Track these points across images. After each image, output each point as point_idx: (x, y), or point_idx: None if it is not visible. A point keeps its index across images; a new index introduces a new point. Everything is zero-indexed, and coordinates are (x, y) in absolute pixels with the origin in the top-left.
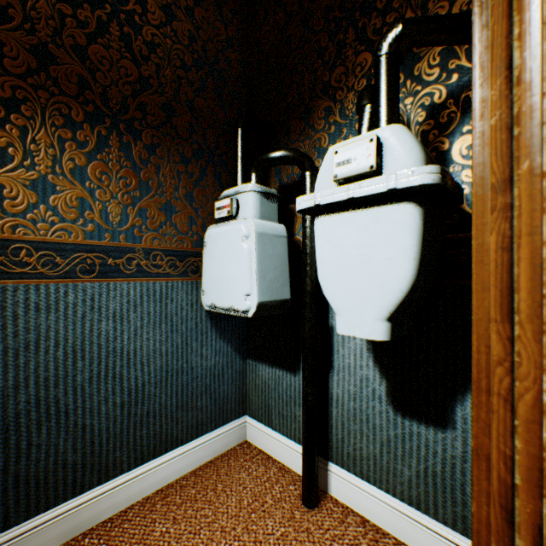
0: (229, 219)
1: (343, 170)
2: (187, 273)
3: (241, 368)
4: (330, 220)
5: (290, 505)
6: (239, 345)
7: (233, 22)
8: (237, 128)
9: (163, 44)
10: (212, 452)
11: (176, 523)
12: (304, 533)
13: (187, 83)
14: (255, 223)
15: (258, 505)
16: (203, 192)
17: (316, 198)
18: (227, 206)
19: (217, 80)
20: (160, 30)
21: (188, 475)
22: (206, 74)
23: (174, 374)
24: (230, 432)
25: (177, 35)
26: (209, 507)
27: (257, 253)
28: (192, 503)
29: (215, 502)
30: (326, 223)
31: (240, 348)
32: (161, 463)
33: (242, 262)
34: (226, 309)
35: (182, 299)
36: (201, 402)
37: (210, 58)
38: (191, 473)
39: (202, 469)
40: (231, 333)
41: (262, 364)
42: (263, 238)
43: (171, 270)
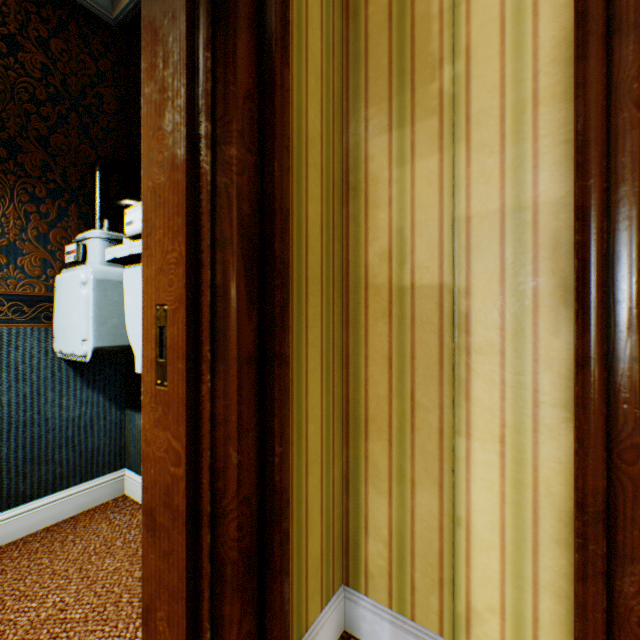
0: (81, 264)
1: (130, 229)
2: (40, 319)
3: (120, 419)
4: (131, 272)
5: (139, 544)
6: (116, 395)
7: (107, 56)
8: (94, 171)
9: (4, 77)
10: (75, 508)
11: (3, 574)
12: (139, 565)
13: (40, 118)
14: (95, 270)
15: (105, 548)
16: (63, 234)
17: (115, 252)
18: (74, 252)
19: (83, 116)
20: (1, 61)
21: (40, 532)
22: (67, 109)
23: (21, 425)
24: (103, 486)
25: (26, 67)
26: (49, 556)
27: (95, 300)
28: (31, 555)
29: (58, 551)
30: (129, 275)
31: (117, 398)
32: (1, 520)
33: (81, 308)
34: (72, 355)
35: (33, 346)
36: (61, 455)
37: (73, 93)
38: (44, 529)
39: (59, 525)
40: (105, 383)
41: (138, 413)
42: (105, 285)
43: (17, 315)
